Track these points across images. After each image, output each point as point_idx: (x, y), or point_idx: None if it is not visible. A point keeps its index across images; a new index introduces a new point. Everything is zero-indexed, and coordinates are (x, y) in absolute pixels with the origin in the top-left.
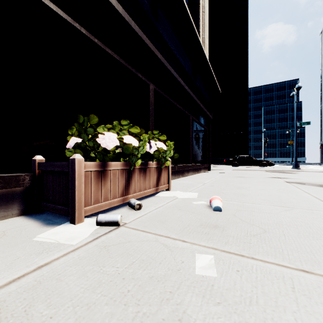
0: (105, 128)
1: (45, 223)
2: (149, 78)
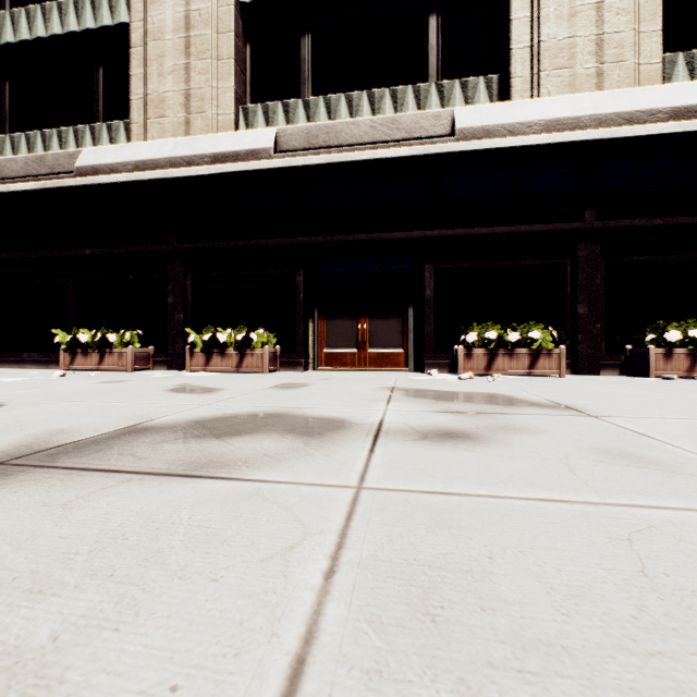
0: (673, 327)
1: (633, 377)
2: None
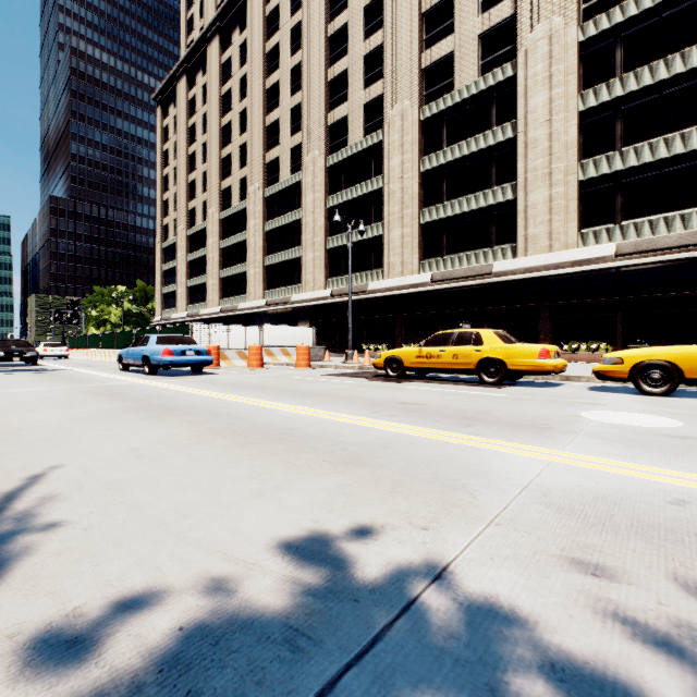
0: (570, 344)
1: None
2: (620, 310)
